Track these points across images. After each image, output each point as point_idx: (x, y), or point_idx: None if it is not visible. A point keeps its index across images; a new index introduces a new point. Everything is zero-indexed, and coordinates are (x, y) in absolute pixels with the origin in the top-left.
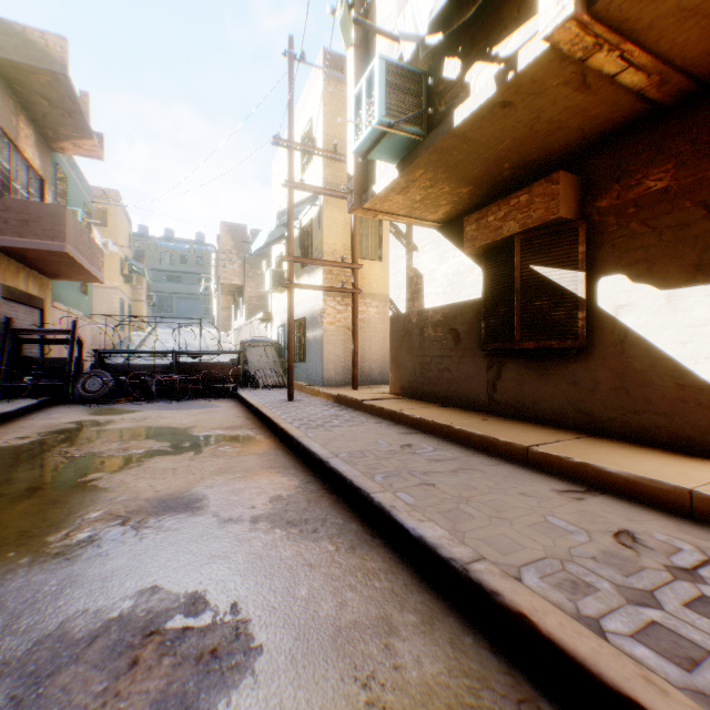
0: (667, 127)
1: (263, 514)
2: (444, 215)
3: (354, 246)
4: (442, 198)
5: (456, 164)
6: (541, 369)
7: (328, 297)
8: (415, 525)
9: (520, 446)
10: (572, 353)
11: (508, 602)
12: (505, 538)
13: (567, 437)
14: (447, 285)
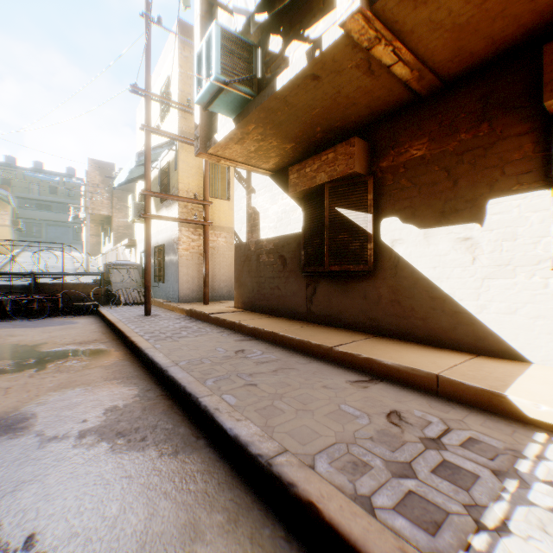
0: (424, 112)
1: (94, 427)
2: (274, 165)
3: (205, 186)
4: (271, 150)
5: (280, 123)
6: (344, 287)
7: (184, 228)
8: (233, 425)
9: (327, 347)
10: (365, 274)
11: (301, 493)
12: (306, 429)
13: (360, 338)
14: (277, 221)
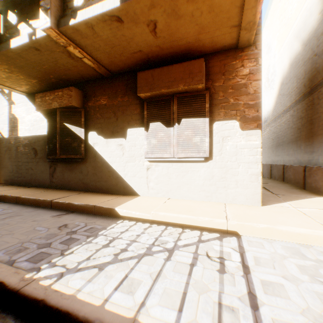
0: (106, 83)
1: None
2: (28, 90)
3: None
4: (22, 80)
5: (22, 66)
6: (71, 167)
7: None
8: None
9: (49, 200)
10: (81, 160)
11: None
12: (2, 242)
13: (75, 194)
14: (31, 126)
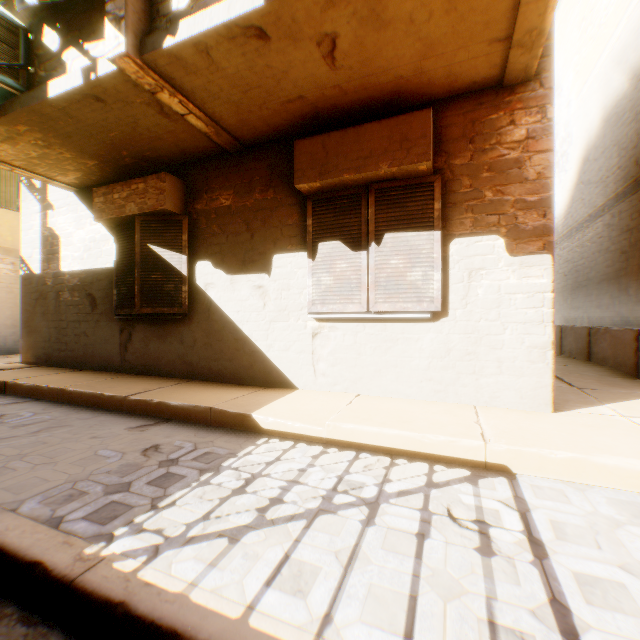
0: (231, 165)
1: None
2: (79, 181)
3: None
4: (67, 162)
5: (70, 135)
6: (162, 331)
7: None
8: None
9: (121, 397)
10: (182, 318)
11: None
12: (36, 479)
13: (170, 384)
14: (85, 251)
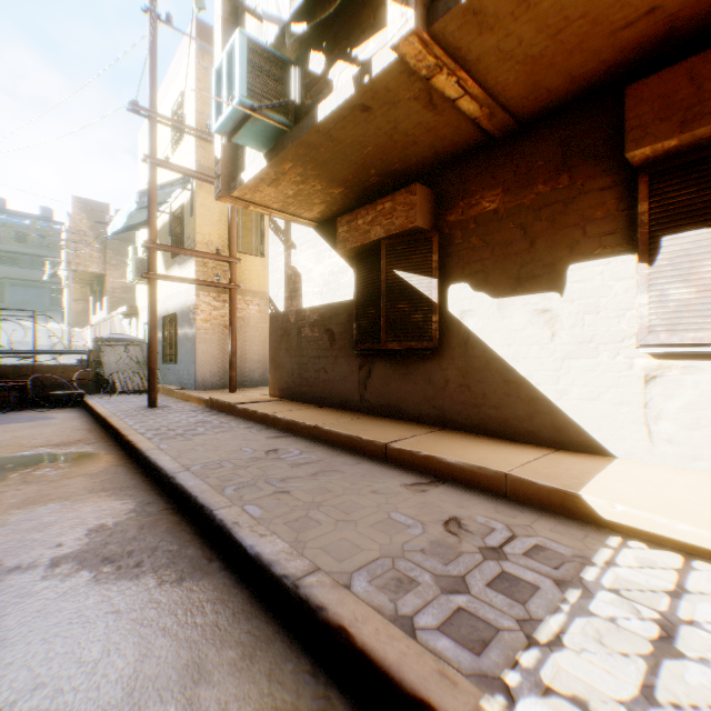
0: (498, 156)
1: (72, 552)
2: (319, 215)
3: (231, 239)
4: (315, 196)
5: (325, 162)
6: (405, 369)
7: (202, 292)
8: (255, 541)
9: (380, 443)
10: (429, 353)
11: (331, 617)
12: (346, 542)
13: (423, 432)
14: (323, 285)
